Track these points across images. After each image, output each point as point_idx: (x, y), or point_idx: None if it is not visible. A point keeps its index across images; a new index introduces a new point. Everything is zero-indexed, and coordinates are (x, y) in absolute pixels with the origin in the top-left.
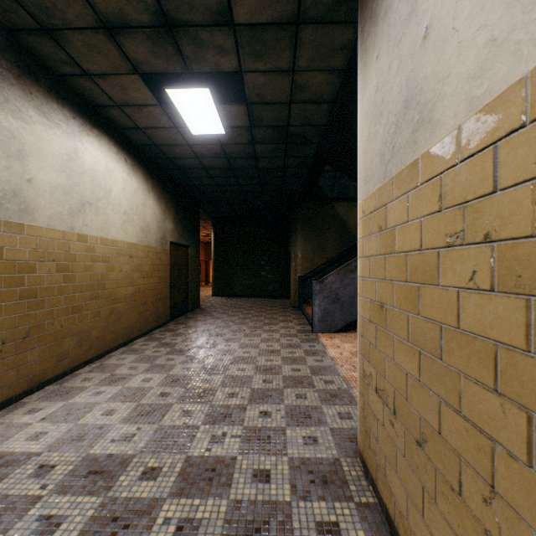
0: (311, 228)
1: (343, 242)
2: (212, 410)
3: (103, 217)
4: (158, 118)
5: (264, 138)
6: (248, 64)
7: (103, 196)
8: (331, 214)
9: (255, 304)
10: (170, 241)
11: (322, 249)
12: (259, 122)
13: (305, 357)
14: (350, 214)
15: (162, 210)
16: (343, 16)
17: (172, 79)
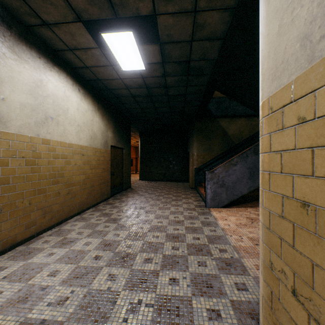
0: (203, 136)
1: (225, 145)
2: (131, 275)
3: (62, 127)
4: (99, 58)
5: (172, 72)
6: (160, 7)
7: (62, 113)
8: (216, 127)
9: (166, 186)
10: (110, 145)
11: (210, 150)
12: (168, 59)
13: (202, 227)
14: (229, 126)
15: (105, 124)
16: None
17: (107, 28)
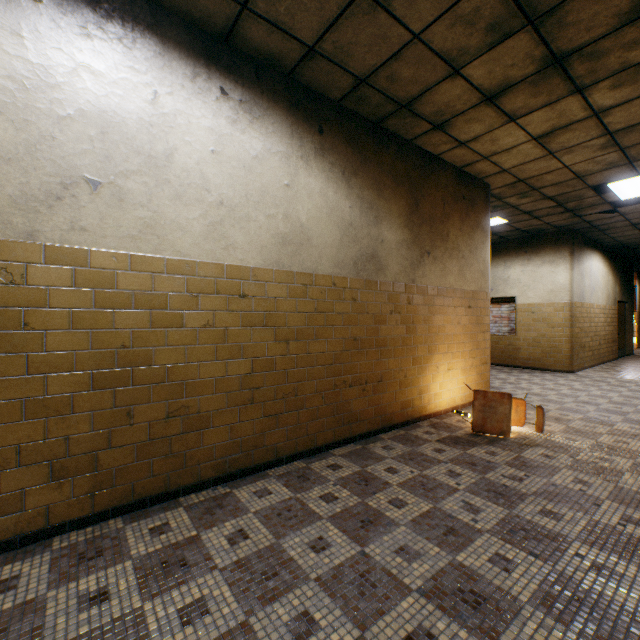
0: None
1: None
2: None
3: (596, 294)
4: (634, 236)
5: None
6: None
7: (596, 283)
8: None
9: None
10: (616, 301)
11: None
12: None
13: None
14: None
15: (613, 280)
16: None
17: None
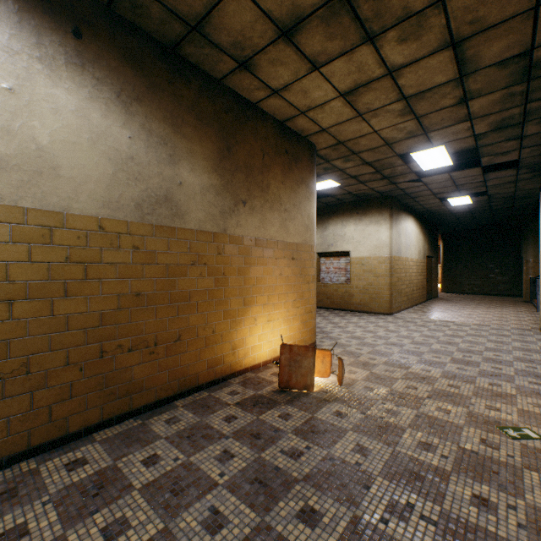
0: None
1: None
2: (476, 320)
3: (410, 250)
4: (436, 205)
5: (496, 201)
6: (490, 189)
7: (410, 241)
8: None
9: (485, 298)
10: (426, 255)
11: None
12: (494, 198)
13: (525, 317)
14: None
15: (423, 239)
16: (538, 177)
17: None
